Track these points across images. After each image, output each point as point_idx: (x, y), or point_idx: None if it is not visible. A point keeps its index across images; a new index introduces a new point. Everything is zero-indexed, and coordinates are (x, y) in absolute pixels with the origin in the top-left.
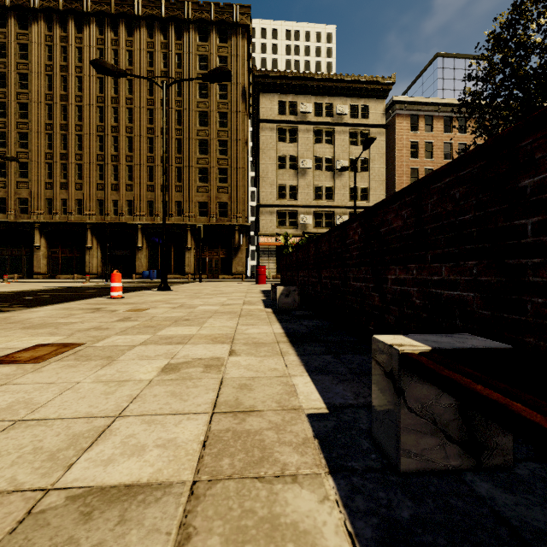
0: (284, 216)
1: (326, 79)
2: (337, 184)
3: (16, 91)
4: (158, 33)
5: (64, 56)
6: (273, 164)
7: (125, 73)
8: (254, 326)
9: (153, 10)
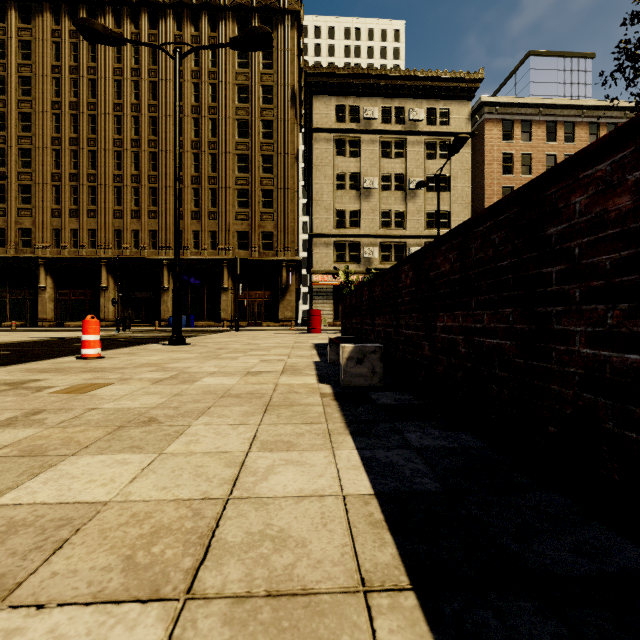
0: (343, 249)
1: (395, 77)
2: (409, 208)
3: (17, 98)
4: (188, 24)
5: (74, 55)
6: (329, 184)
7: (122, 39)
8: (290, 451)
9: None
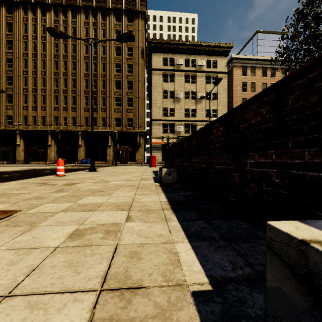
0: (166, 126)
1: (191, 45)
2: (198, 107)
3: (5, 51)
4: (91, 17)
5: (34, 30)
6: (160, 95)
7: (68, 36)
8: (146, 195)
9: (88, 3)
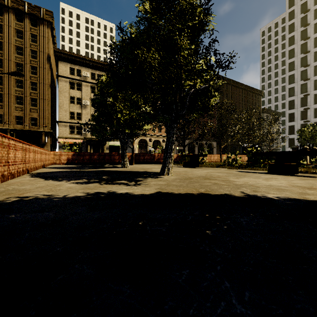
0: (73, 128)
1: (97, 62)
2: None
3: None
4: None
5: None
6: (67, 100)
7: None
8: None
9: None
